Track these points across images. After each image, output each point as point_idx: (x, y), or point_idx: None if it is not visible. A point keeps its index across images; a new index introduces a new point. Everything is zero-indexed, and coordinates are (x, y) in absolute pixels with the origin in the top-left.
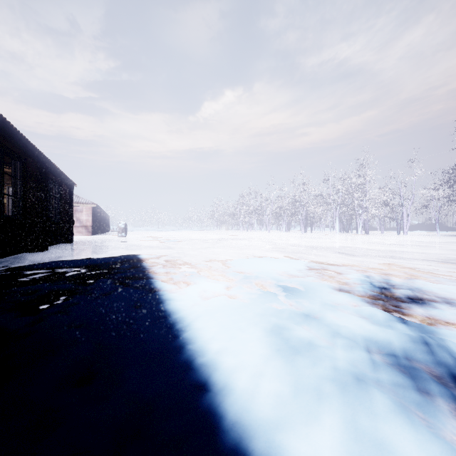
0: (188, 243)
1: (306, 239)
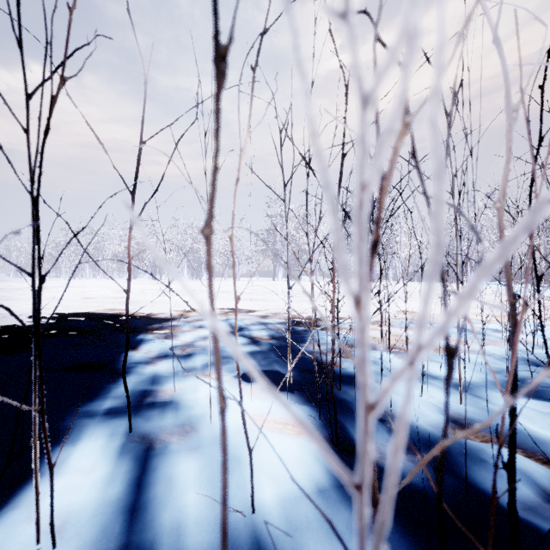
0: None
1: (149, 285)
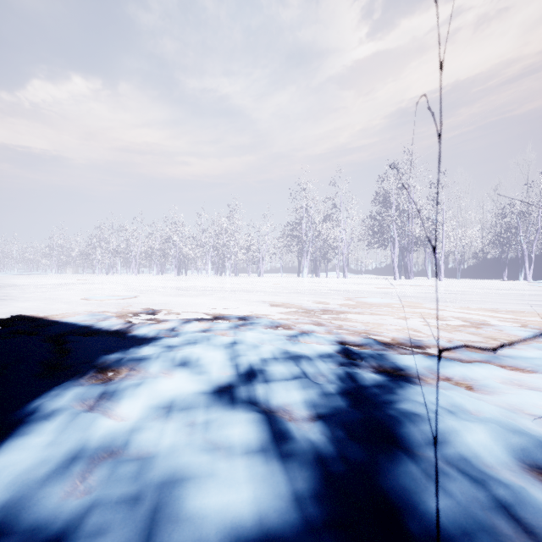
0: (13, 289)
1: (170, 281)
